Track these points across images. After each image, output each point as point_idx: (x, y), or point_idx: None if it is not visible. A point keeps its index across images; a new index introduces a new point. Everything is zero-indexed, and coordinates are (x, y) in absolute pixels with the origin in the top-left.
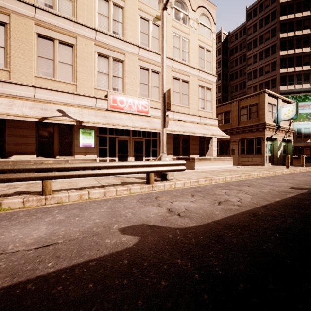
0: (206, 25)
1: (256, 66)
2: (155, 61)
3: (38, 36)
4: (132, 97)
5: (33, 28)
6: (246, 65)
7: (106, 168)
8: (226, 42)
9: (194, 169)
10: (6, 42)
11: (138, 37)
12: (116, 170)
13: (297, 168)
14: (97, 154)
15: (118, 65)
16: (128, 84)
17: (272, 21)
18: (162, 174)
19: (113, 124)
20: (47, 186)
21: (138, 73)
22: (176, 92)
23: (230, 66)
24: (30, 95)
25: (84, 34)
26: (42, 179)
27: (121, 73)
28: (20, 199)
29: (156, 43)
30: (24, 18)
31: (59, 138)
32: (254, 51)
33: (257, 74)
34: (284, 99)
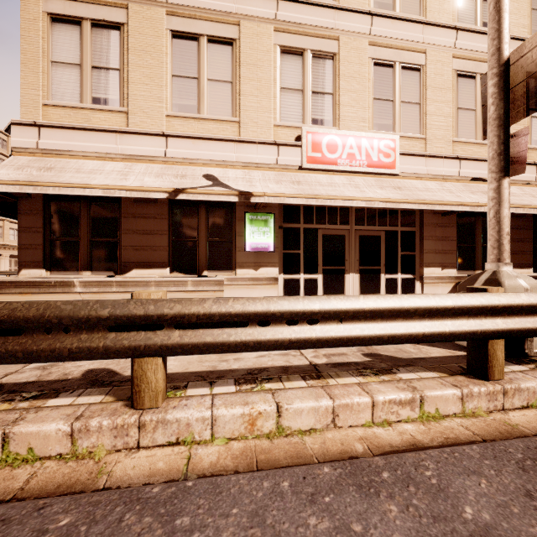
0: None
1: None
2: (409, 41)
3: (172, 37)
4: (356, 135)
5: (164, 23)
6: None
7: (335, 320)
8: None
9: None
10: (122, 58)
11: None
12: (371, 328)
13: None
14: (280, 267)
15: (323, 67)
16: (345, 106)
17: None
18: None
19: (318, 194)
20: (148, 379)
21: (369, 76)
22: (466, 109)
23: None
24: (159, 152)
25: (253, 13)
26: (131, 355)
27: (330, 83)
28: (61, 425)
29: None
30: (150, 6)
31: (208, 234)
32: None
33: None
34: None
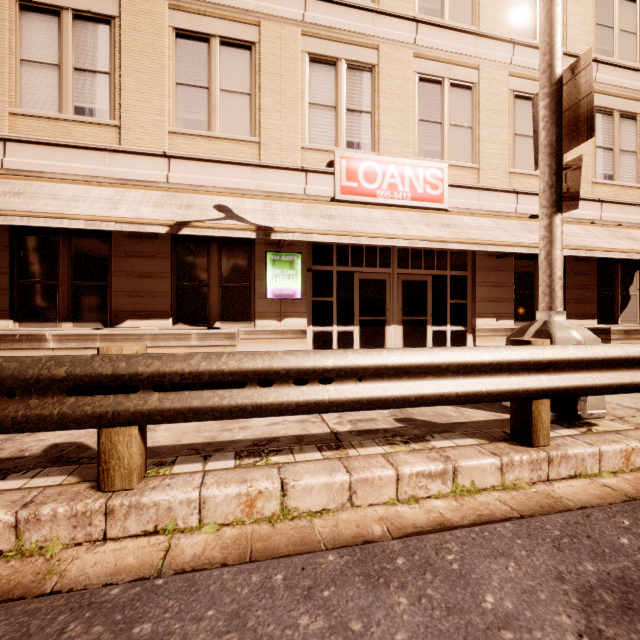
0: None
1: None
2: (460, 55)
3: (177, 36)
4: (399, 162)
5: (167, 19)
6: None
7: (353, 378)
8: None
9: None
10: (113, 59)
11: None
12: (396, 388)
13: None
14: (309, 318)
15: (360, 80)
16: (385, 127)
17: None
18: None
19: (352, 231)
20: (119, 454)
21: (414, 93)
22: (524, 136)
23: None
24: (160, 177)
25: (277, 13)
26: (96, 424)
27: (369, 100)
28: (3, 515)
29: (463, 3)
30: None
31: (221, 277)
32: None
33: None
34: None
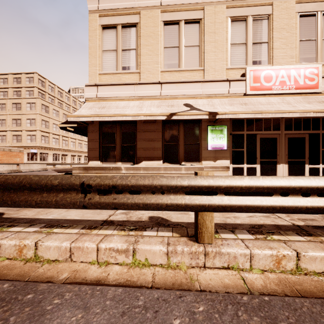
0: None
1: None
2: None
3: (164, 25)
4: (287, 67)
5: (159, 18)
6: None
7: None
8: None
9: None
10: (137, 42)
11: None
12: None
13: None
14: (230, 160)
15: (260, 25)
16: (277, 49)
17: None
18: None
19: (263, 110)
20: (206, 225)
21: (296, 25)
22: None
23: None
24: (157, 93)
25: (213, 0)
26: (197, 209)
27: (266, 35)
28: (162, 248)
29: None
30: (151, 10)
31: (184, 140)
32: None
33: None
34: None
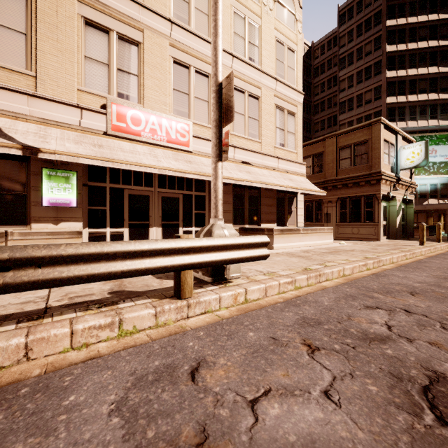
0: (288, 7)
1: (352, 92)
2: (201, 53)
3: None
4: (158, 114)
5: None
6: (338, 91)
7: (33, 266)
8: (308, 56)
9: (272, 249)
10: None
11: (170, 3)
12: (72, 270)
13: (437, 245)
14: (85, 222)
15: (129, 50)
16: (149, 88)
17: (375, 26)
18: (215, 267)
19: (114, 159)
20: None
21: (170, 70)
22: (239, 113)
23: (314, 93)
24: None
25: None
26: None
27: (136, 66)
28: None
29: (203, 21)
30: None
31: None
32: (349, 70)
33: (353, 104)
34: (405, 136)
